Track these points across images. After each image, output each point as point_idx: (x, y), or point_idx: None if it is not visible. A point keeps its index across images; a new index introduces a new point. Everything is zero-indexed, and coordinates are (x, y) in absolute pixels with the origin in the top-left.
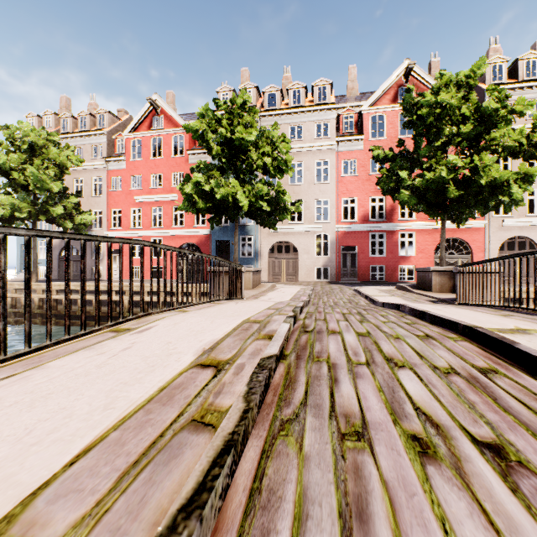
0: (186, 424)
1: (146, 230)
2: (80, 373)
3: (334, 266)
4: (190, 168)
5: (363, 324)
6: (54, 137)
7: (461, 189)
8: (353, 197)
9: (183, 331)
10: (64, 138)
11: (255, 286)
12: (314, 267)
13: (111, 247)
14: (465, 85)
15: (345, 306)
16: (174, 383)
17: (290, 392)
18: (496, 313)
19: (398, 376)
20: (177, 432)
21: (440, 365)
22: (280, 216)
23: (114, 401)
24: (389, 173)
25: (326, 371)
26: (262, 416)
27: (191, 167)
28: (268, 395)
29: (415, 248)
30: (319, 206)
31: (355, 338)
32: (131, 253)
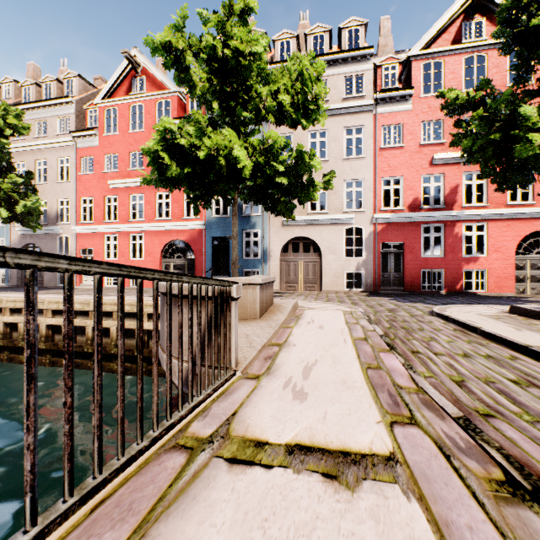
0: None
1: (123, 224)
2: None
3: (370, 270)
4: None
5: None
6: None
7: None
8: (397, 176)
9: None
10: (23, 109)
11: (264, 310)
12: (342, 271)
13: None
14: None
15: None
16: None
17: None
18: None
19: None
20: None
21: None
22: (303, 195)
23: None
24: (490, 116)
25: None
26: None
27: None
28: None
29: (488, 246)
30: (349, 189)
31: None
32: None
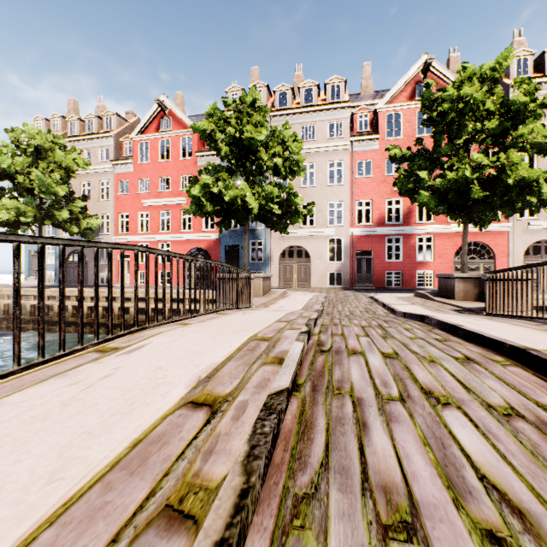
0: (156, 514)
1: (154, 234)
2: (39, 415)
3: (348, 271)
4: (198, 170)
5: (387, 341)
6: (60, 139)
7: (485, 189)
8: (368, 199)
9: (178, 352)
10: (71, 141)
11: (265, 293)
12: (327, 272)
13: (97, 254)
14: (490, 78)
15: (362, 316)
16: (152, 434)
17: (306, 444)
18: (539, 328)
19: (445, 419)
20: (139, 533)
21: (495, 402)
22: (292, 220)
23: (66, 465)
24: (407, 173)
25: (351, 410)
26: (268, 488)
27: (199, 169)
28: (276, 450)
29: (434, 253)
30: (332, 209)
31: (381, 361)
32: (122, 260)
